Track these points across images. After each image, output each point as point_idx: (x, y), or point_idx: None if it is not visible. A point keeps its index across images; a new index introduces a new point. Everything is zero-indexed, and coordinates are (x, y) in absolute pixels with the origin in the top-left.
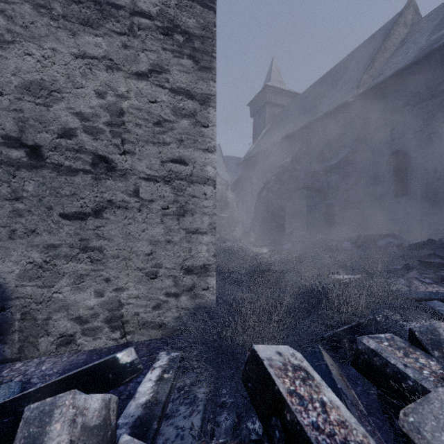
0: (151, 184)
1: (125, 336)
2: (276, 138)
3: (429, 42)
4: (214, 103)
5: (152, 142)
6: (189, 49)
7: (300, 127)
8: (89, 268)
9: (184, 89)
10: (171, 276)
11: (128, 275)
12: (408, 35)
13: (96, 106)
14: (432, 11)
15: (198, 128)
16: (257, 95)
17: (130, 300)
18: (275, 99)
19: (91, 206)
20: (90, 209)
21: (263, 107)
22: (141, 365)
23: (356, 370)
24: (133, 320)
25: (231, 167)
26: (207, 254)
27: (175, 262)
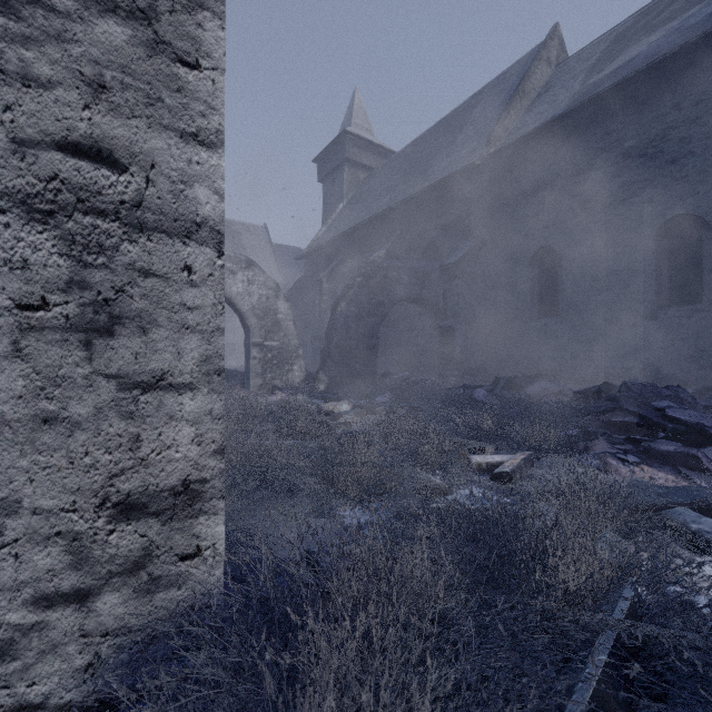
0: None
1: None
2: (361, 217)
3: (586, 87)
4: (219, 4)
5: None
6: None
7: (400, 202)
8: None
9: None
10: (57, 536)
11: None
12: (553, 77)
13: None
14: (583, 48)
15: (162, 62)
16: (329, 145)
17: None
18: (358, 156)
19: None
20: None
21: (340, 166)
22: None
23: None
24: None
25: (286, 264)
26: (197, 451)
27: (77, 487)
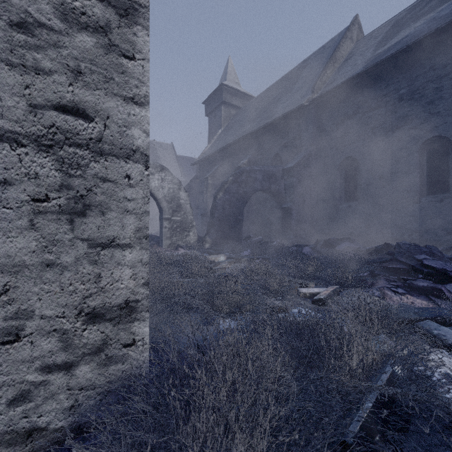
0: (4, 149)
1: None
2: (232, 138)
3: (375, 55)
4: (146, 21)
5: (6, 61)
6: None
7: (257, 128)
8: None
9: None
10: (54, 331)
11: None
12: (354, 49)
13: None
14: (374, 30)
15: (113, 57)
16: (212, 93)
17: None
18: (231, 99)
19: None
20: None
21: (219, 106)
22: None
23: None
24: None
25: (185, 168)
26: (133, 283)
27: (65, 303)
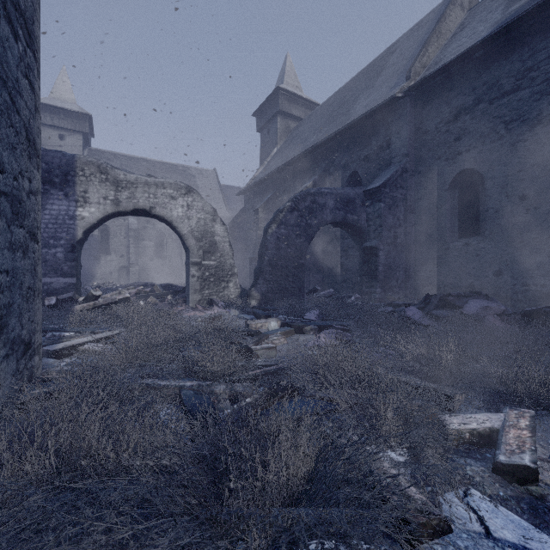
0: None
1: None
2: (291, 156)
3: (509, 13)
4: None
5: None
6: None
7: (326, 138)
8: None
9: None
10: None
11: None
12: (467, 18)
13: None
14: None
15: None
16: (265, 101)
17: None
18: (289, 108)
19: None
20: None
21: (274, 117)
22: None
23: None
24: None
25: (231, 200)
26: None
27: None
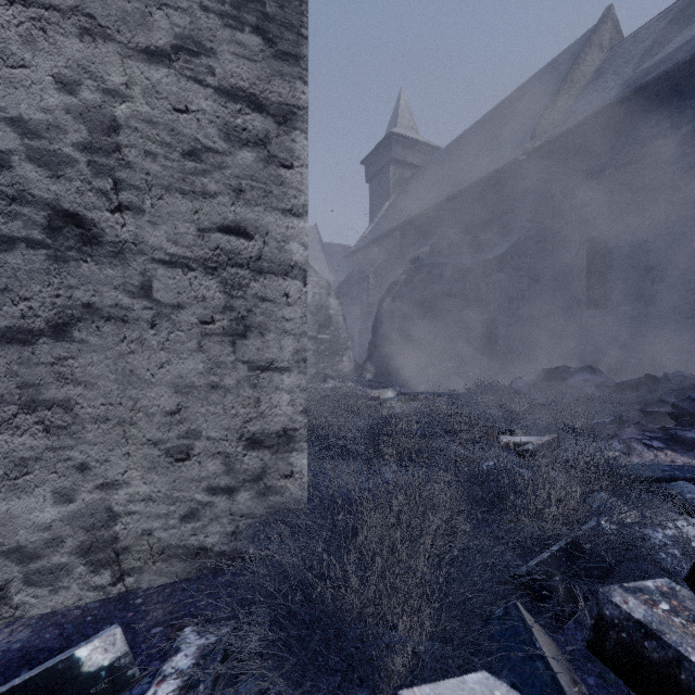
0: (178, 274)
1: (123, 580)
2: (406, 215)
3: (639, 73)
4: (304, 124)
5: (179, 190)
6: (256, 15)
7: (444, 199)
8: (42, 444)
9: (245, 92)
10: (218, 454)
11: (129, 456)
12: (605, 62)
13: (56, 108)
14: (640, 28)
15: (272, 169)
16: (376, 147)
17: (133, 505)
18: (404, 155)
19: (46, 315)
20: (43, 321)
21: (386, 166)
22: (135, 668)
23: (601, 660)
24: (140, 545)
25: (335, 261)
26: (291, 410)
27: (228, 427)
